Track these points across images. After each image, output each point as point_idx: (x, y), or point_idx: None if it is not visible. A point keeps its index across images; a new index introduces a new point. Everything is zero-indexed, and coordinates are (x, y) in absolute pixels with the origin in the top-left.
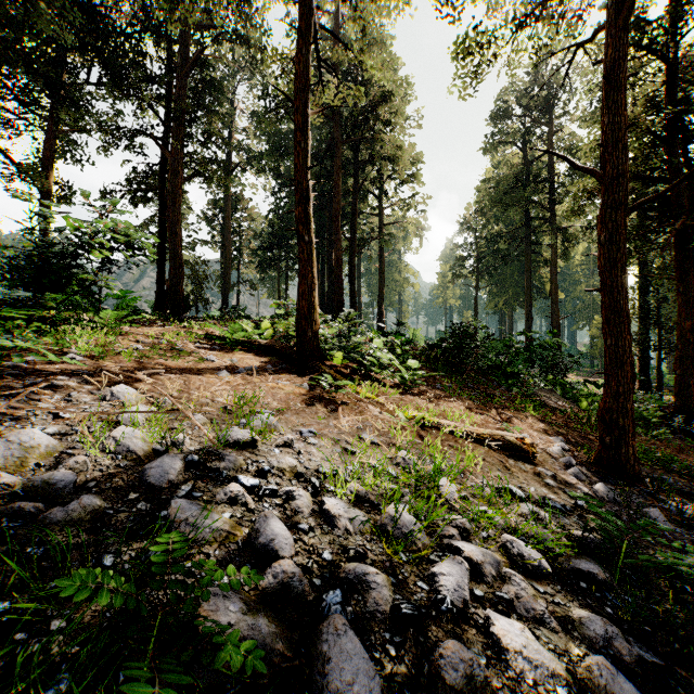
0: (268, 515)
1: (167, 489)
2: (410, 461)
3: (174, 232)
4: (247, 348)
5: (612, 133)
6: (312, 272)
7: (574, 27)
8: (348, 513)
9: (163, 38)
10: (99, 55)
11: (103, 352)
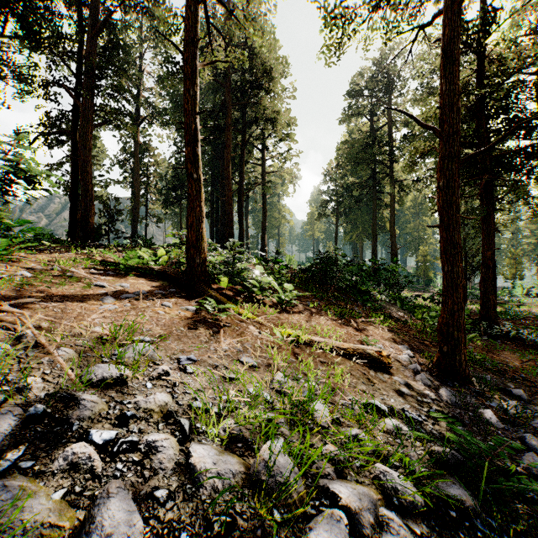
0: (111, 492)
1: None
2: (285, 384)
3: (85, 171)
4: (141, 273)
5: (448, 99)
6: (200, 206)
7: (413, 19)
8: (217, 465)
9: (75, 2)
10: (13, 11)
11: None
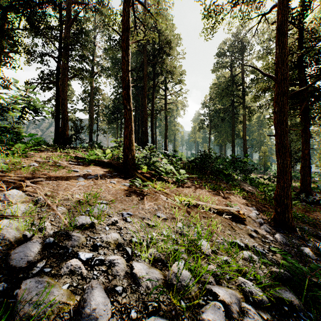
0: (93, 286)
1: (26, 268)
2: (183, 229)
3: (63, 104)
4: (97, 164)
5: (280, 58)
6: (131, 125)
7: (258, 9)
8: (148, 274)
9: (58, 7)
10: (24, 14)
11: (9, 169)
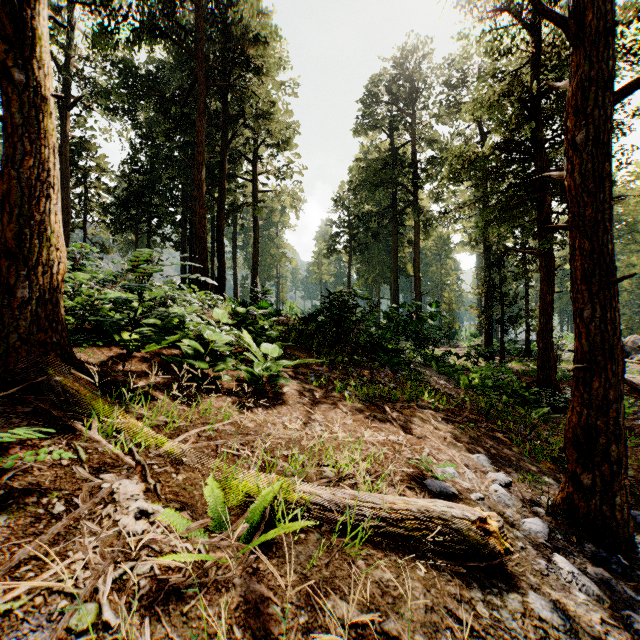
0: None
1: None
2: None
3: None
4: None
5: None
6: (40, 156)
7: None
8: None
9: None
10: None
11: None
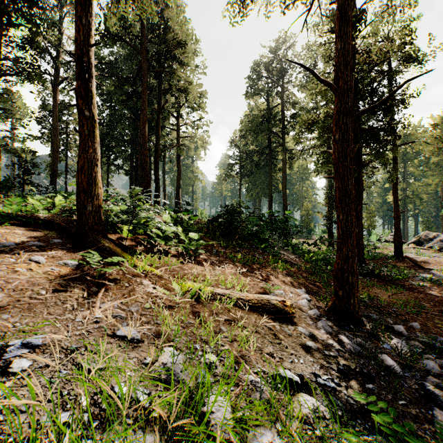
0: None
1: None
2: (173, 367)
3: None
4: (24, 222)
5: (342, 57)
6: (94, 147)
7: None
8: None
9: None
10: None
11: None
